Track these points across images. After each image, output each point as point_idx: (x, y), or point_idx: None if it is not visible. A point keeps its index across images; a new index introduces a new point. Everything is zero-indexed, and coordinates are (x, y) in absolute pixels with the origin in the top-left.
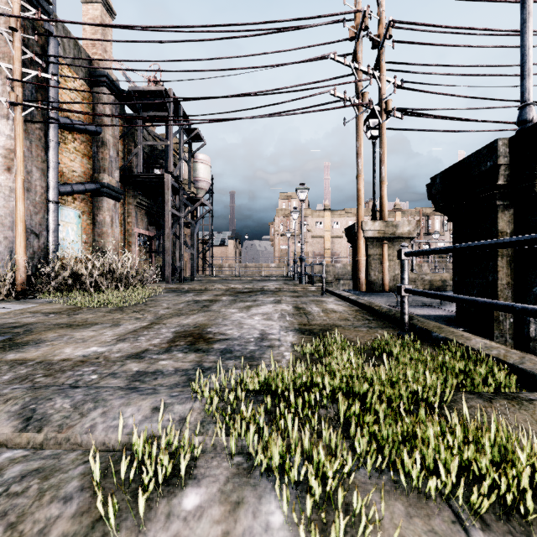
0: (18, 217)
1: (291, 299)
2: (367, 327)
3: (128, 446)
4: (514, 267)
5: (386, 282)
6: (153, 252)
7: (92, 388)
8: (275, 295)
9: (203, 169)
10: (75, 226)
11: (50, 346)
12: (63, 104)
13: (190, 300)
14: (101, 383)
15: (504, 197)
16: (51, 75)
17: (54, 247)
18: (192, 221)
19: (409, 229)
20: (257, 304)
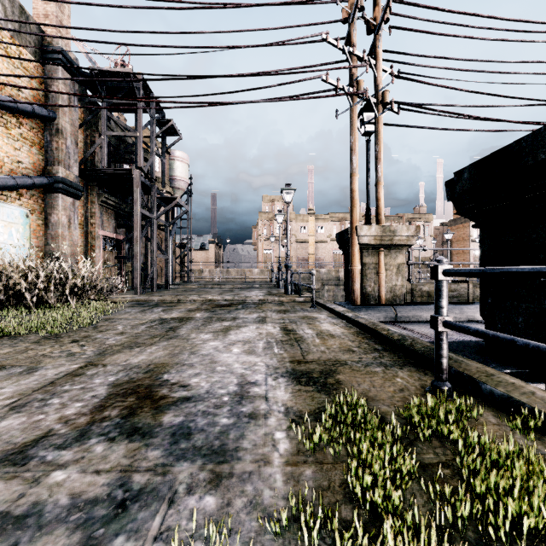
0: None
1: (278, 316)
2: (382, 365)
3: None
4: None
5: (382, 294)
6: (122, 257)
7: None
8: (259, 310)
9: (180, 168)
10: (22, 227)
11: None
12: (4, 81)
13: (156, 319)
14: None
15: None
16: None
17: None
18: (166, 224)
19: (407, 235)
20: (237, 325)
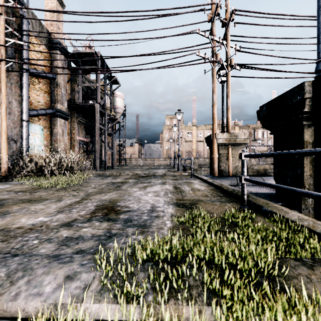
0: (2, 130)
1: (172, 181)
2: (220, 202)
3: (42, 312)
4: (315, 164)
5: (230, 170)
6: (89, 151)
7: (27, 257)
8: (162, 179)
9: (119, 101)
10: (40, 135)
11: (12, 217)
12: (32, 60)
13: (109, 182)
14: (39, 247)
15: (308, 119)
16: (23, 42)
17: (26, 149)
18: (112, 132)
19: (244, 138)
20: (150, 185)
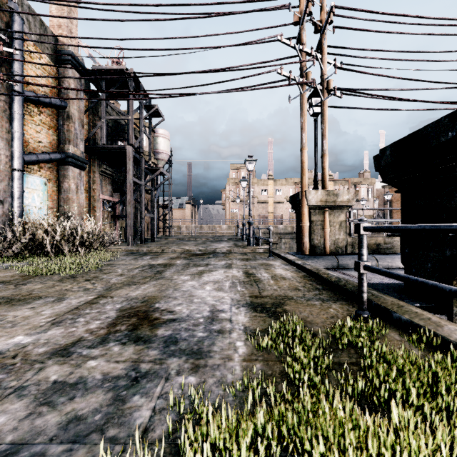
0: None
1: (241, 263)
2: (320, 300)
3: None
4: None
5: (327, 246)
6: (117, 216)
7: None
8: (226, 258)
9: (163, 143)
10: (41, 192)
11: None
12: (29, 79)
13: (146, 265)
14: None
15: None
16: (13, 50)
17: (19, 213)
18: (152, 189)
19: (348, 198)
20: (209, 270)
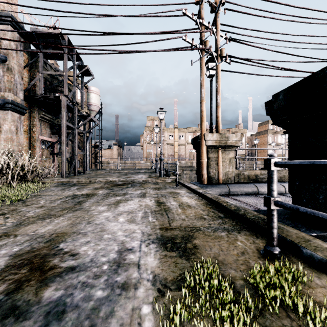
0: None
1: (154, 192)
2: (225, 230)
3: None
4: None
5: (220, 177)
6: (55, 153)
7: None
8: (142, 188)
9: (94, 97)
10: None
11: None
12: None
13: (70, 195)
14: None
15: None
16: None
17: None
18: (84, 132)
19: (236, 140)
20: (125, 199)
